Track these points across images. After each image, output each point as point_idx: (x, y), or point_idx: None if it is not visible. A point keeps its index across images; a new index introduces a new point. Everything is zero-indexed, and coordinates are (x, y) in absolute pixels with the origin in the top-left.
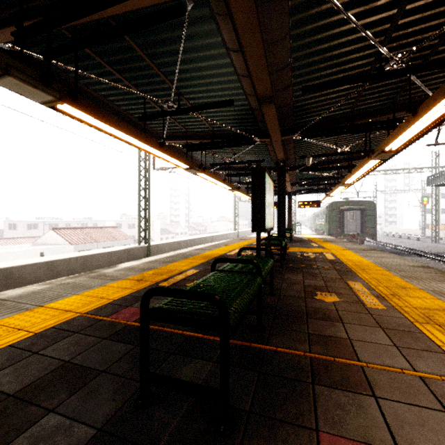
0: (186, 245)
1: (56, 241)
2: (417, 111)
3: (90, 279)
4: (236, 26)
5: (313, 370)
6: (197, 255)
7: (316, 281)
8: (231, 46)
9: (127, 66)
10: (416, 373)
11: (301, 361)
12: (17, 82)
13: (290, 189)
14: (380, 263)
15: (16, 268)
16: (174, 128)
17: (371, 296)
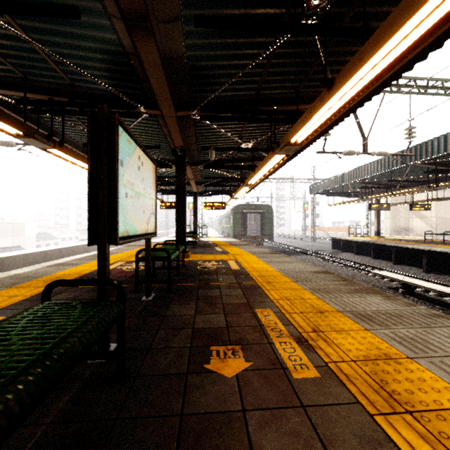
0: (60, 255)
1: None
2: (334, 82)
3: None
4: None
5: None
6: (42, 277)
7: (214, 317)
8: None
9: None
10: None
11: None
12: None
13: (195, 189)
14: (285, 271)
15: None
16: (0, 68)
17: (291, 341)
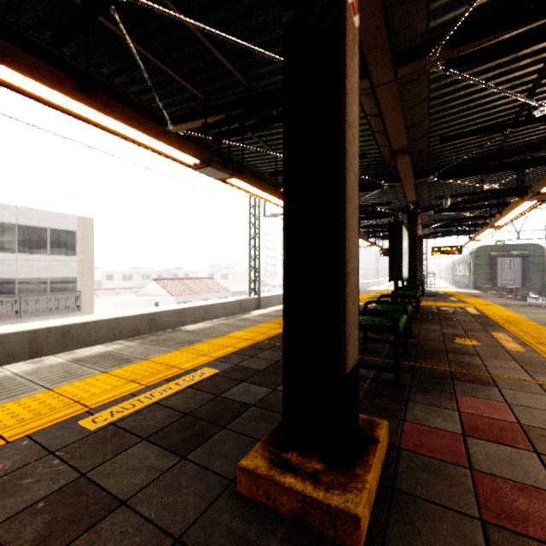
0: None
1: (157, 292)
2: None
3: (239, 321)
4: (380, 107)
5: (452, 375)
6: None
7: (455, 331)
8: (369, 112)
9: (267, 132)
10: (535, 382)
11: (442, 372)
12: (211, 169)
13: (421, 232)
14: (536, 319)
15: (157, 313)
16: None
17: (514, 343)
